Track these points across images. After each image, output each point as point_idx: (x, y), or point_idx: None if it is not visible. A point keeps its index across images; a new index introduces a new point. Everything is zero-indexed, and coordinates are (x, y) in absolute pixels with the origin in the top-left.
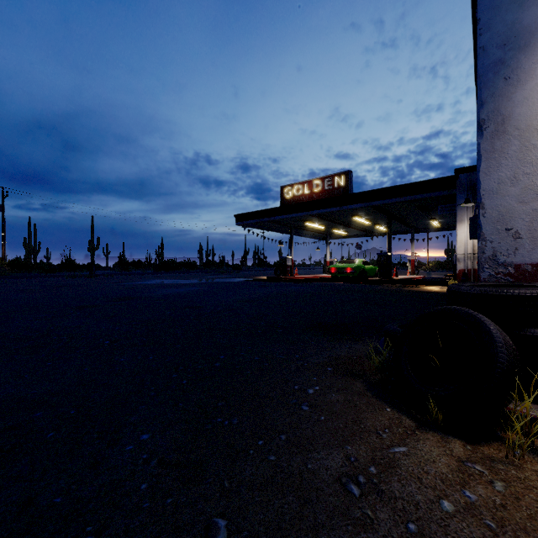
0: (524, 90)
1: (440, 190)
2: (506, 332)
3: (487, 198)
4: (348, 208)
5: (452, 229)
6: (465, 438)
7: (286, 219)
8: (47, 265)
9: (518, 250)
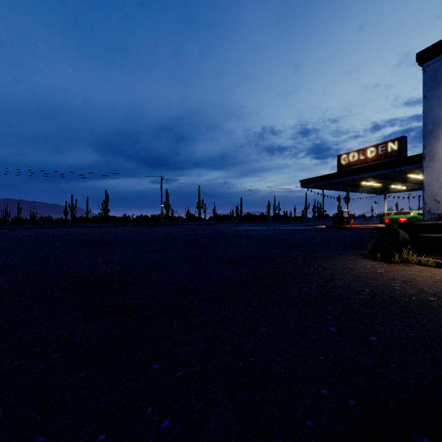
0: (441, 143)
1: None
2: (411, 236)
3: (426, 187)
4: (399, 170)
5: None
6: (387, 263)
7: (342, 181)
8: (181, 218)
9: (439, 208)
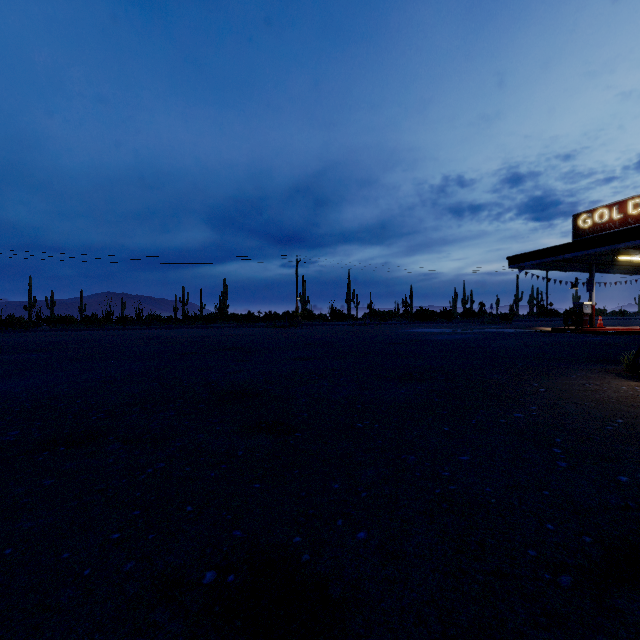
0: None
1: None
2: None
3: None
4: None
5: None
6: None
7: (581, 256)
8: (324, 316)
9: None
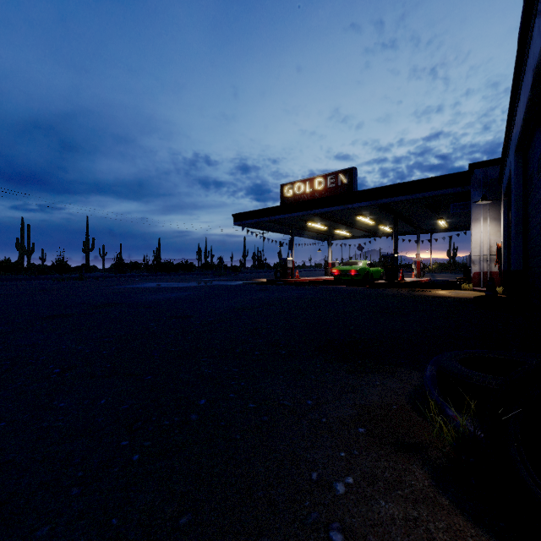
0: None
1: (453, 187)
2: None
3: None
4: (353, 207)
5: (459, 230)
6: None
7: (286, 219)
8: (37, 267)
9: None
